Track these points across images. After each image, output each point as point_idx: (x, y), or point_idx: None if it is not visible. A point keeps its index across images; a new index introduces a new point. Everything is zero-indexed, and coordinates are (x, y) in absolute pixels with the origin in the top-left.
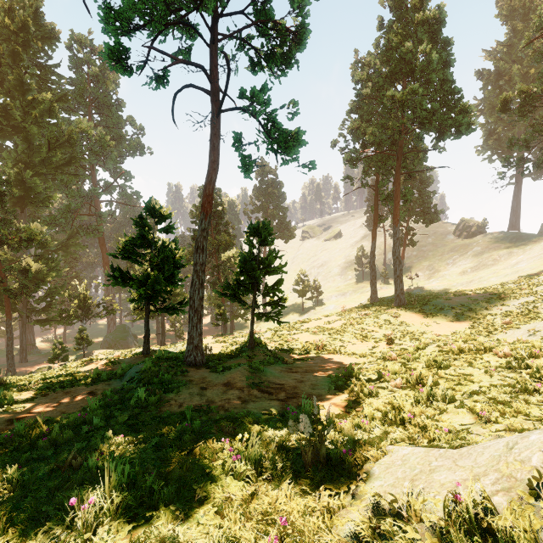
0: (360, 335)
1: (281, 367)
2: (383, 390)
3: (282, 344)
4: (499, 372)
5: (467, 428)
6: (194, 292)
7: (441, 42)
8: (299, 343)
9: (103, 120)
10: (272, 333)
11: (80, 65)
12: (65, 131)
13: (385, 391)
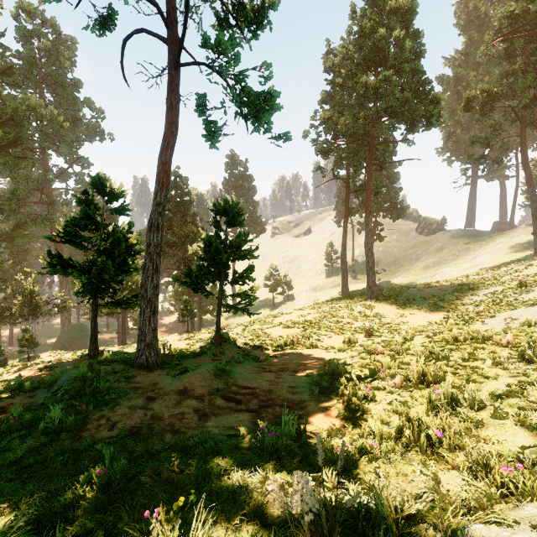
0: (335, 328)
1: (252, 366)
2: (380, 392)
3: (252, 340)
4: (513, 364)
5: (531, 453)
6: (147, 278)
7: (412, 34)
8: (271, 337)
9: (57, 101)
10: (242, 328)
11: (29, 38)
12: (9, 107)
13: (383, 393)
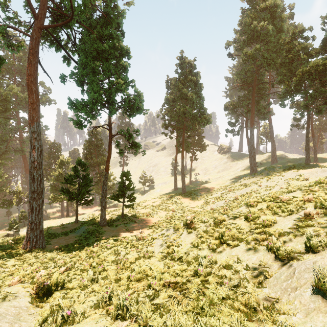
0: (164, 209)
1: (134, 224)
2: (160, 228)
3: (134, 215)
4: None
5: None
6: (103, 200)
7: (199, 86)
8: (140, 213)
9: (23, 82)
10: (129, 209)
11: None
12: (2, 92)
13: (161, 228)
